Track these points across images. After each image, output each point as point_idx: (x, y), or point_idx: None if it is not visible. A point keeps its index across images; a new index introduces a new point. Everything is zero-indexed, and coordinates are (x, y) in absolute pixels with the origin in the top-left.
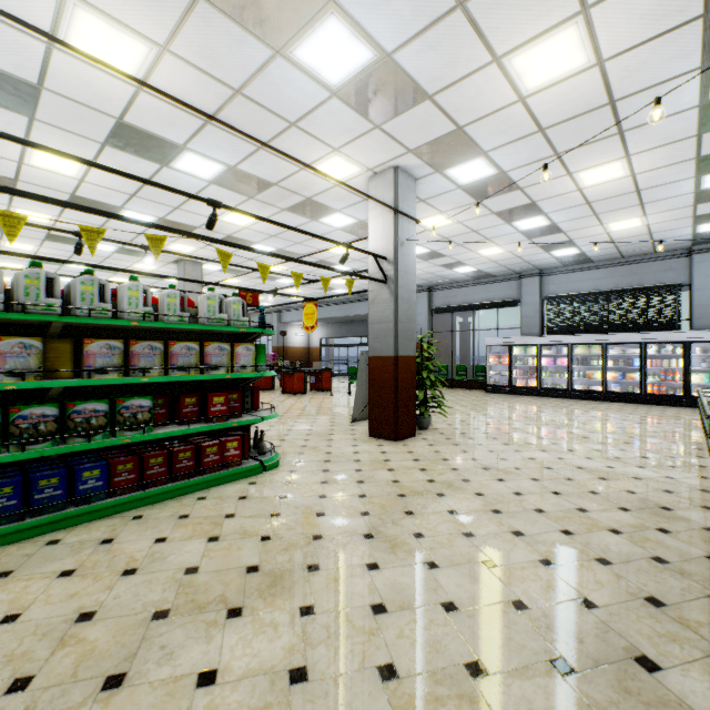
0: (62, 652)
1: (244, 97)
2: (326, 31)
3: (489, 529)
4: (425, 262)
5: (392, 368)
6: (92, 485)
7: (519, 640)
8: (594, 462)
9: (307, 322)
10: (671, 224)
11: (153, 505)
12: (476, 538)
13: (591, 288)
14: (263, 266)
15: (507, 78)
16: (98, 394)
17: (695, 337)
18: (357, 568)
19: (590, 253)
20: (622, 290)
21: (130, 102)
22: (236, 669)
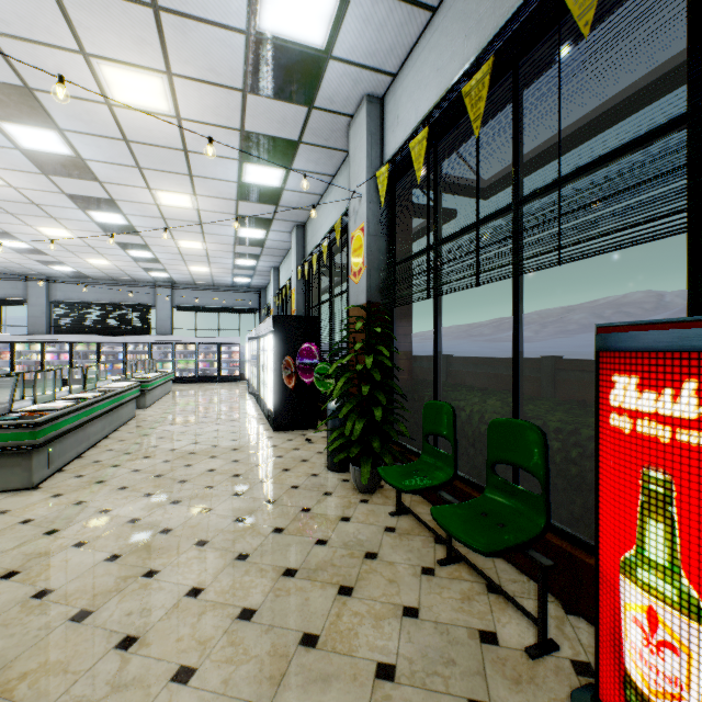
0: None
1: None
2: None
3: None
4: None
5: None
6: None
7: None
8: None
9: None
10: (132, 268)
11: None
12: None
13: (94, 299)
14: None
15: None
16: None
17: (154, 340)
18: None
19: (88, 273)
20: (116, 304)
21: None
22: None
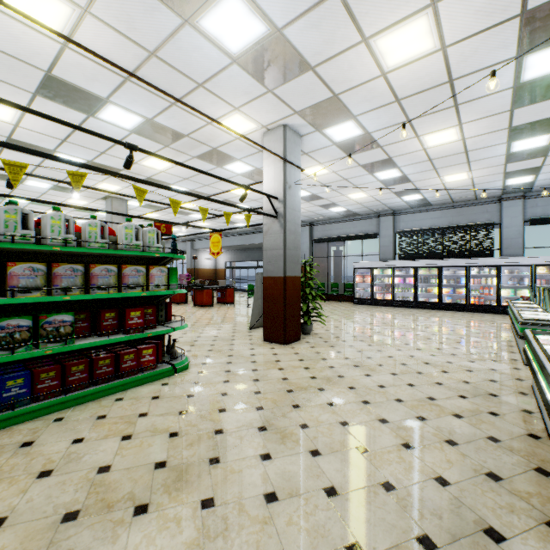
0: None
1: (158, 58)
2: (227, 5)
3: (361, 418)
4: (307, 203)
5: (282, 286)
6: (16, 392)
7: (390, 520)
8: (437, 358)
9: (214, 249)
10: (488, 178)
11: (74, 407)
12: (351, 427)
13: (431, 225)
14: (174, 201)
15: (373, 56)
16: (23, 310)
17: (504, 262)
18: (253, 459)
19: (430, 198)
20: (453, 226)
21: (57, 57)
22: None
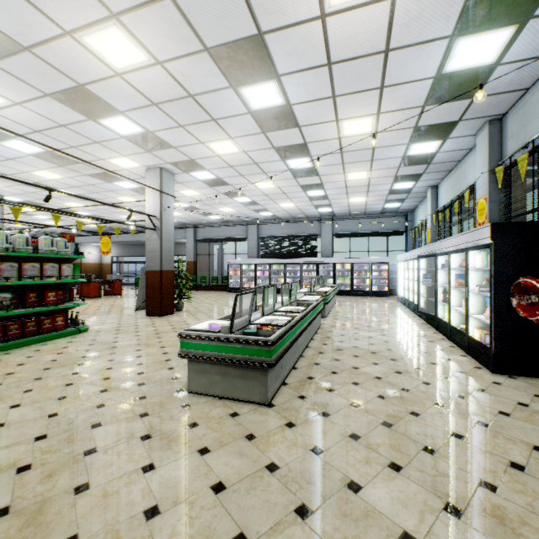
0: (9, 379)
1: (67, 128)
2: (119, 119)
3: None
4: (189, 211)
5: (159, 277)
6: None
7: None
8: None
9: (104, 248)
10: (307, 207)
11: (14, 349)
12: None
13: (282, 234)
14: (80, 222)
15: (209, 148)
16: None
17: (320, 261)
18: (132, 351)
19: (279, 215)
20: (295, 235)
21: None
22: (86, 371)
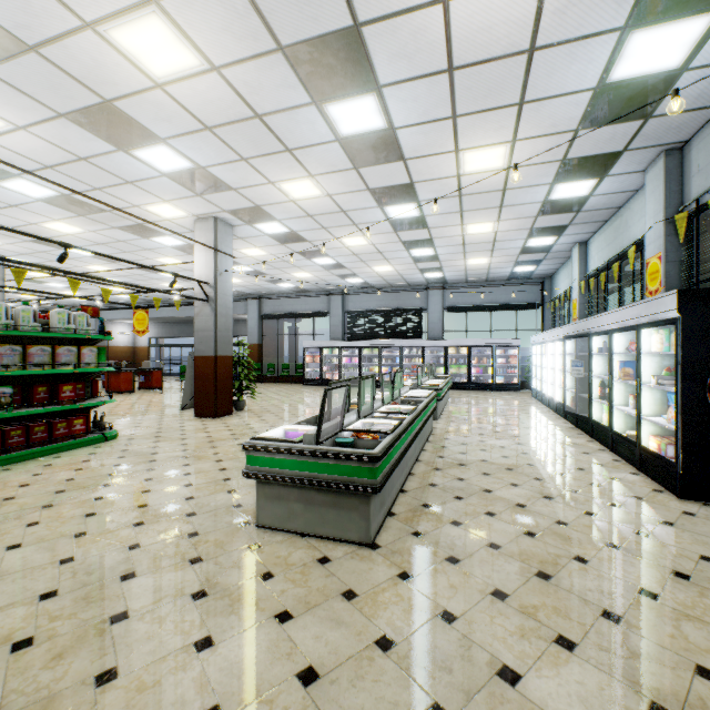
0: (7, 506)
1: (88, 162)
2: (159, 150)
3: None
4: (252, 277)
5: (213, 365)
6: None
7: None
8: None
9: (139, 326)
10: (409, 271)
11: (16, 464)
12: None
13: (375, 307)
14: (106, 290)
15: (281, 191)
16: None
17: (427, 344)
18: (178, 466)
19: (372, 282)
20: (393, 309)
21: None
22: (114, 495)
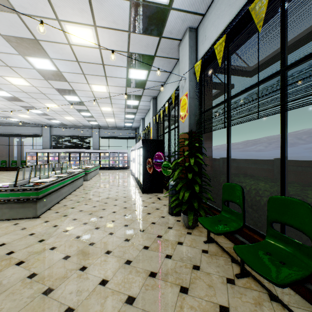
0: None
1: None
2: None
3: None
4: None
5: None
6: None
7: None
8: None
9: None
10: (82, 120)
11: None
12: None
13: (68, 134)
14: None
15: (6, 80)
16: None
17: (92, 151)
18: None
19: (65, 123)
20: (76, 136)
21: None
22: None
